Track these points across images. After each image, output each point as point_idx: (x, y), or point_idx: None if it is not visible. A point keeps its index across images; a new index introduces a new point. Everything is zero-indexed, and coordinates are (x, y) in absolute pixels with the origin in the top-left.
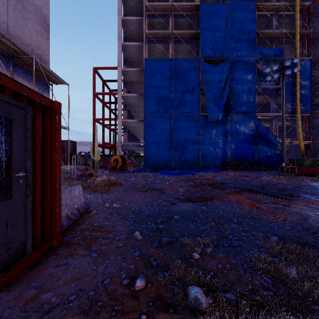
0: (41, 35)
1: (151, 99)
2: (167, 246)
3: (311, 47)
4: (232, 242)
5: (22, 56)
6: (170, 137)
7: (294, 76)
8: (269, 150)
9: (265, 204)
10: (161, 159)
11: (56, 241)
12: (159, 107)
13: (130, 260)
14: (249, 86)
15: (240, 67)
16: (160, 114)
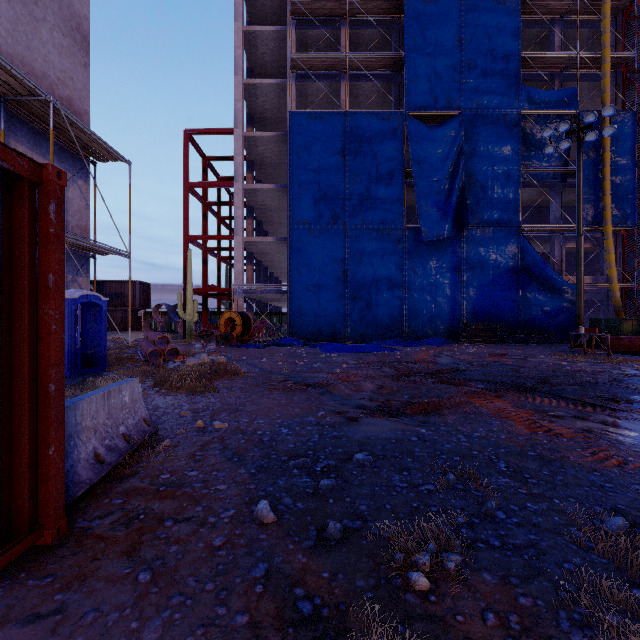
0: (71, 58)
1: (304, 196)
2: (341, 548)
3: (633, 87)
4: (508, 534)
5: (26, 98)
6: (342, 274)
7: (600, 147)
8: (547, 301)
9: (562, 421)
10: (323, 320)
11: (49, 534)
12: (320, 213)
13: (240, 596)
14: (506, 169)
15: (488, 129)
16: (321, 226)
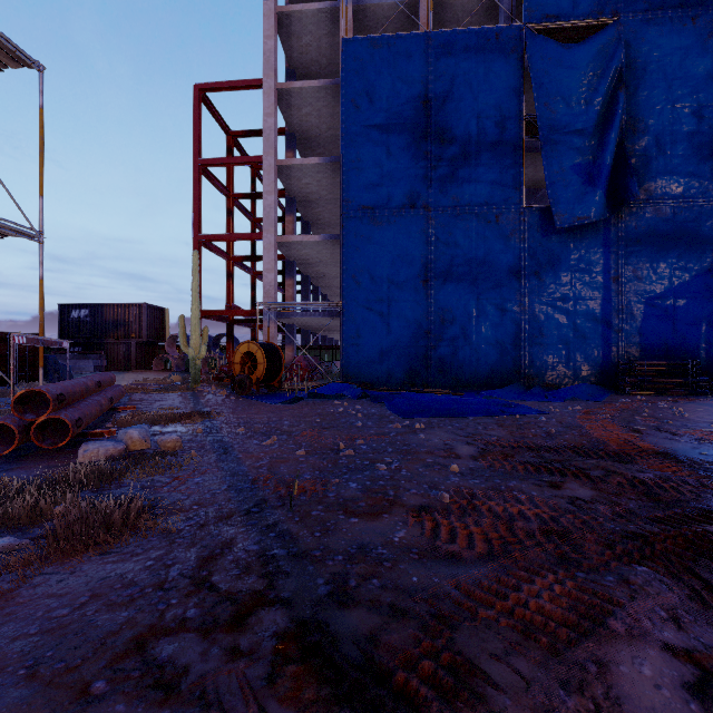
0: None
1: (364, 166)
2: None
3: None
4: None
5: None
6: (423, 285)
7: None
8: None
9: None
10: (394, 355)
11: None
12: (389, 191)
13: None
14: (697, 107)
15: (664, 43)
16: (391, 211)
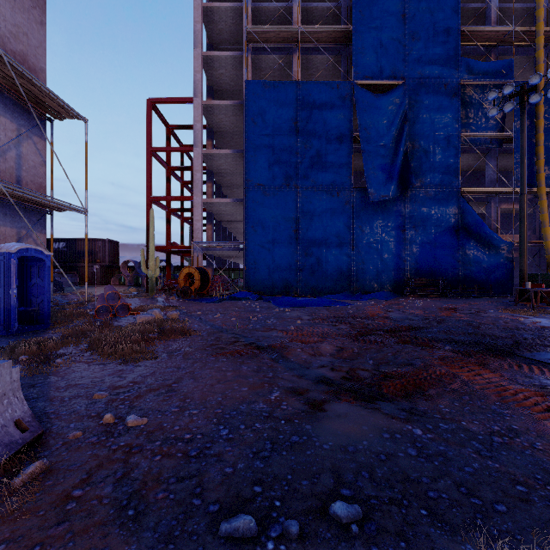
0: (25, 13)
1: (259, 160)
2: None
3: None
4: None
5: None
6: (294, 233)
7: (534, 115)
8: (485, 258)
9: None
10: (277, 275)
11: None
12: (274, 175)
13: None
14: (447, 135)
15: (430, 97)
16: (275, 187)
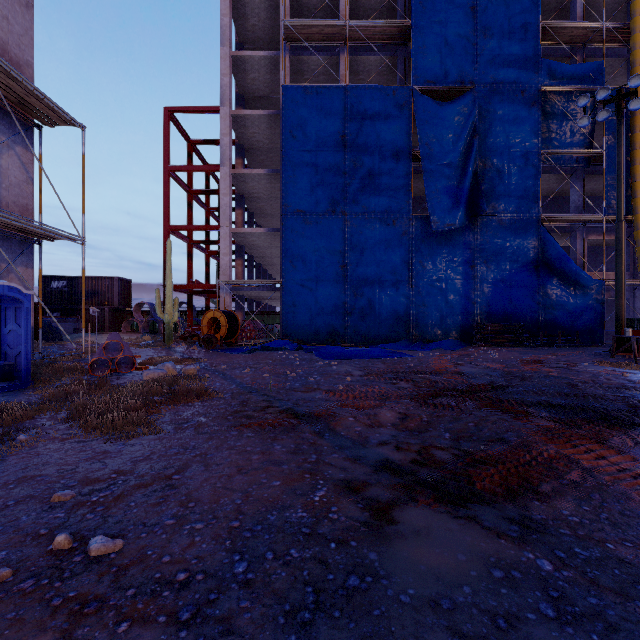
0: None
1: (299, 181)
2: None
3: None
4: None
5: None
6: (342, 269)
7: (628, 128)
8: (571, 299)
9: None
10: (321, 320)
11: None
12: (317, 199)
13: None
14: (525, 152)
15: (504, 107)
16: (318, 214)
